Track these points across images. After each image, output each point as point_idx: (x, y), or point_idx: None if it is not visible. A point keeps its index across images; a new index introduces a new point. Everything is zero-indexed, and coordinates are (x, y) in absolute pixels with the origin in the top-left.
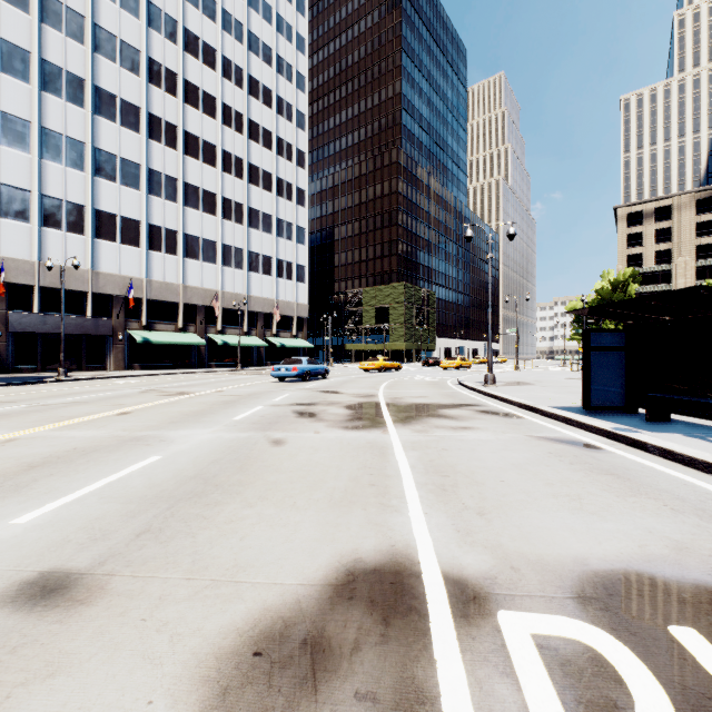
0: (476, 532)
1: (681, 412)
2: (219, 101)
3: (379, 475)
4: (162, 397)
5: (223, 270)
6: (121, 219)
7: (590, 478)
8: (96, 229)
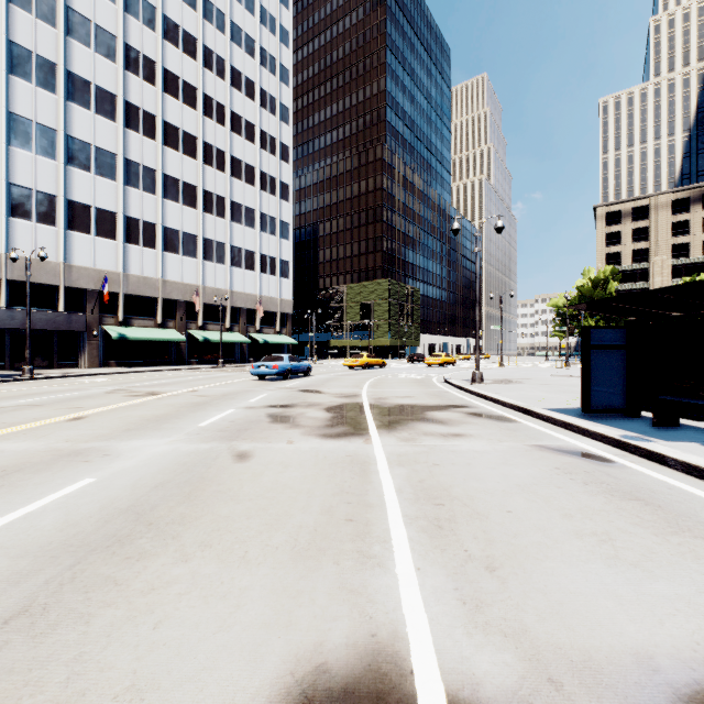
0: (489, 604)
1: (691, 416)
2: (200, 92)
3: (359, 504)
4: (128, 398)
5: (204, 265)
6: (96, 211)
7: (613, 506)
8: (68, 221)
